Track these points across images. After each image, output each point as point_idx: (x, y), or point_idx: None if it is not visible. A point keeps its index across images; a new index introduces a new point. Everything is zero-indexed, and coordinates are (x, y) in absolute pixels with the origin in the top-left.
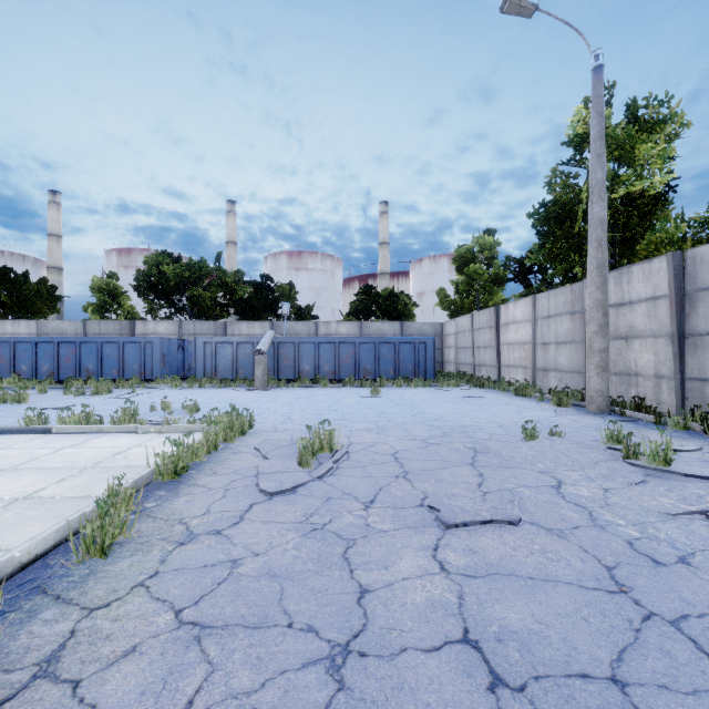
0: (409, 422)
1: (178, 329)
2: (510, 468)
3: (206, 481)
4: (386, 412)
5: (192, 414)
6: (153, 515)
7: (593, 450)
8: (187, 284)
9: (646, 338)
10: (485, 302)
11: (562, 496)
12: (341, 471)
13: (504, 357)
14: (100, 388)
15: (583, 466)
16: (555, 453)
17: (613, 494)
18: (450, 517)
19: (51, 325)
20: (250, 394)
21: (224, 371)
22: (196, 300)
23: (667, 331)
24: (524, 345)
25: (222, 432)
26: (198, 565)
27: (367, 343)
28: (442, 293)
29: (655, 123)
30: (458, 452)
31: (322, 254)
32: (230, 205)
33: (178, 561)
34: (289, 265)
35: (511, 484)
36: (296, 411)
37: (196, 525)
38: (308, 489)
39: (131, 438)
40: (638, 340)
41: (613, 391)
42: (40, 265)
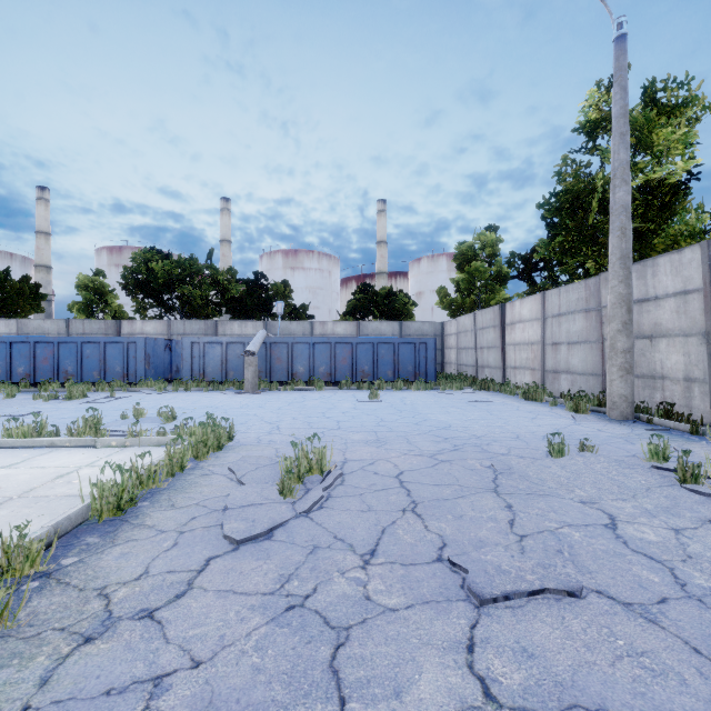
0: (413, 432)
1: (167, 329)
2: (543, 496)
3: (157, 519)
4: (386, 420)
5: (167, 423)
6: (65, 581)
7: (638, 470)
8: (177, 282)
9: (674, 337)
10: (487, 301)
11: (624, 543)
12: (333, 502)
13: (510, 358)
14: (74, 392)
15: (634, 494)
16: (594, 475)
17: (689, 538)
18: (483, 585)
19: (32, 324)
20: (239, 399)
21: (213, 373)
22: (186, 299)
23: (700, 329)
24: (532, 345)
25: (191, 448)
26: (98, 691)
27: (364, 344)
28: (443, 291)
29: (677, 105)
30: (475, 473)
31: (319, 253)
32: (225, 202)
33: (69, 680)
34: (285, 264)
35: (551, 522)
36: (286, 418)
37: (121, 600)
38: (289, 531)
39: (86, 454)
40: (665, 339)
41: (634, 395)
42: (28, 263)
